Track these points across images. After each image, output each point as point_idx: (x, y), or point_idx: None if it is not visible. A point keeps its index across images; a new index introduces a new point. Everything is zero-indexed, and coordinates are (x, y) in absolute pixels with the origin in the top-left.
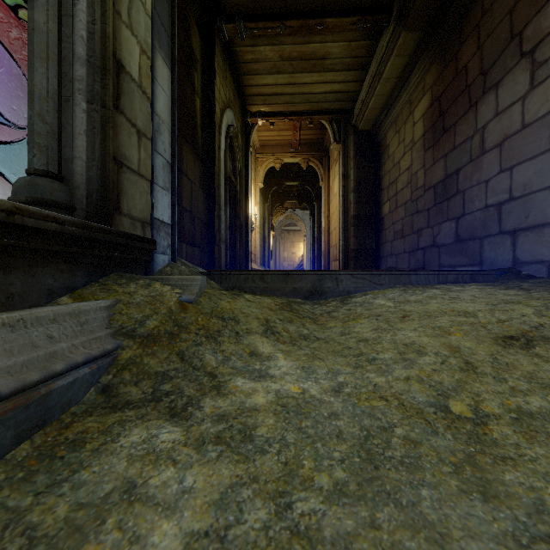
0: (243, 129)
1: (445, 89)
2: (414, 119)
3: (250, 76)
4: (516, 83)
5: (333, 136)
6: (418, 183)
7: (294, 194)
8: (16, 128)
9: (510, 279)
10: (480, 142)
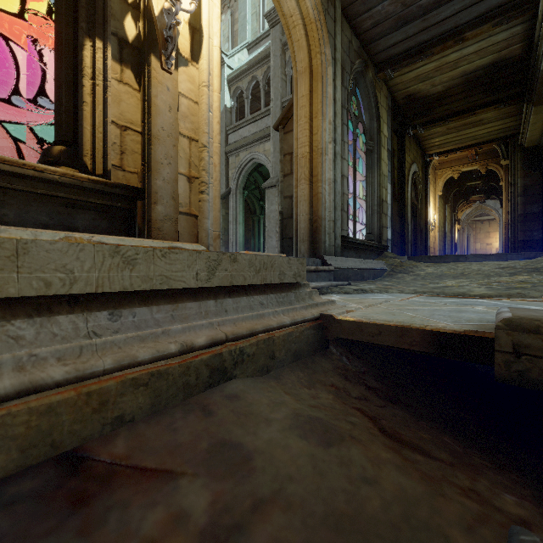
0: (423, 165)
1: None
2: None
3: (427, 140)
4: None
5: (501, 155)
6: None
7: (480, 189)
8: (360, 223)
9: None
10: None
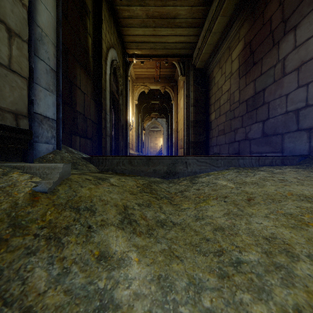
0: (124, 65)
1: (254, 36)
2: (232, 58)
3: (127, 28)
4: (311, 24)
5: (180, 71)
6: (234, 99)
7: (156, 109)
8: None
9: (311, 163)
10: (282, 68)
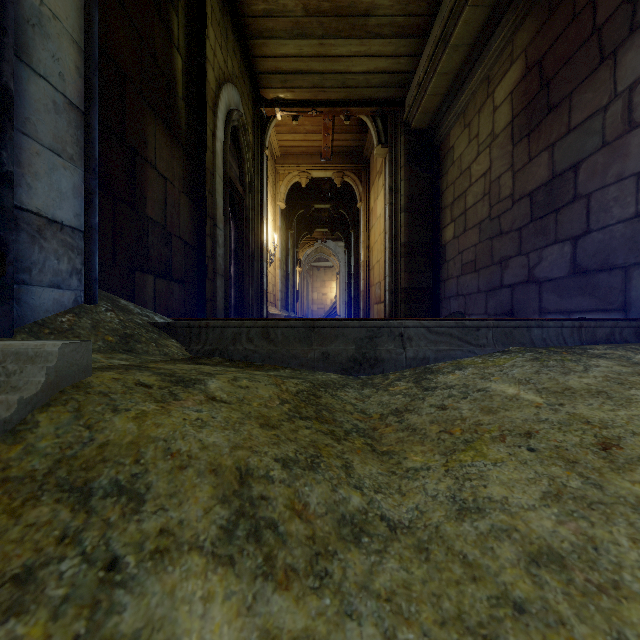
0: (256, 123)
1: (552, 46)
2: (495, 102)
3: (262, 40)
4: None
5: (376, 136)
6: (501, 192)
7: (325, 221)
8: None
9: None
10: (625, 111)
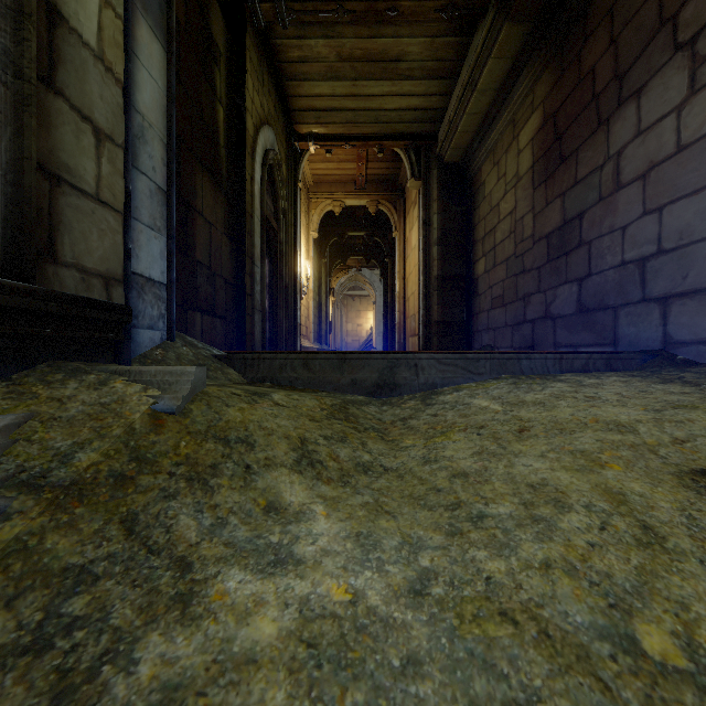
0: (289, 157)
1: (563, 103)
2: (519, 145)
3: (297, 81)
4: (667, 88)
5: (410, 169)
6: (524, 232)
7: (360, 248)
8: None
9: (662, 367)
10: (614, 173)
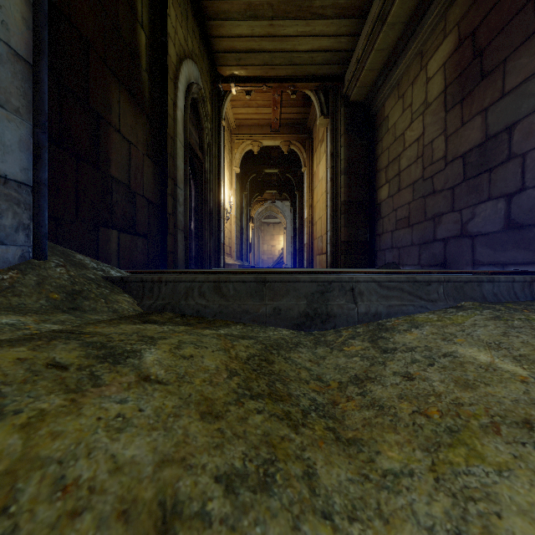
0: (214, 97)
1: (485, 17)
2: (428, 73)
3: (219, 21)
4: None
5: (319, 108)
6: (434, 155)
7: (274, 184)
8: None
9: None
10: None
